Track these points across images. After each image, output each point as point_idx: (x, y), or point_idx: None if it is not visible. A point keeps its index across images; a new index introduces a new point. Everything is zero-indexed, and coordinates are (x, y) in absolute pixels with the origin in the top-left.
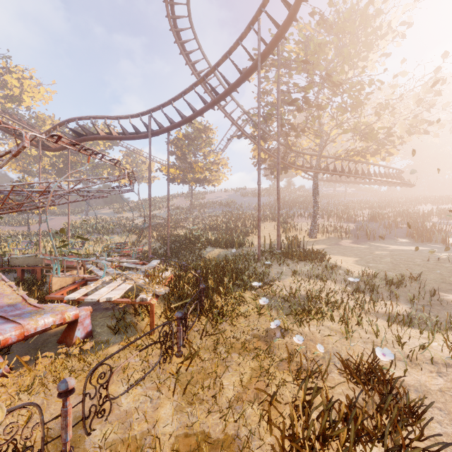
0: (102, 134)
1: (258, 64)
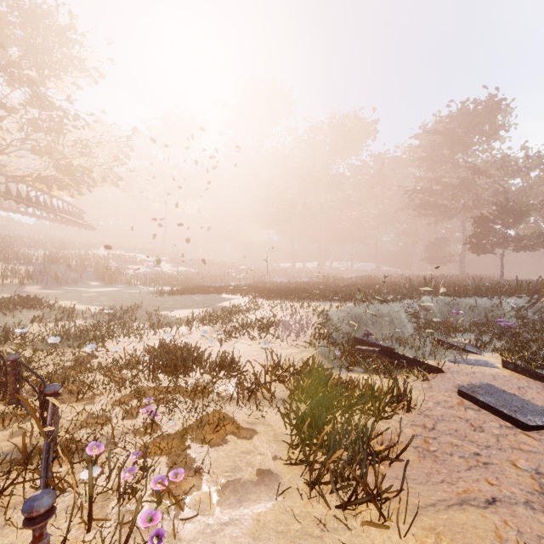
0: None
1: None
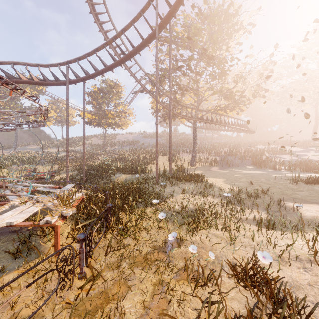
0: (24, 79)
1: (156, 32)
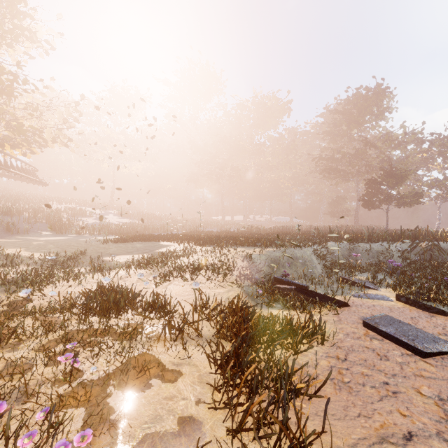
0: None
1: None
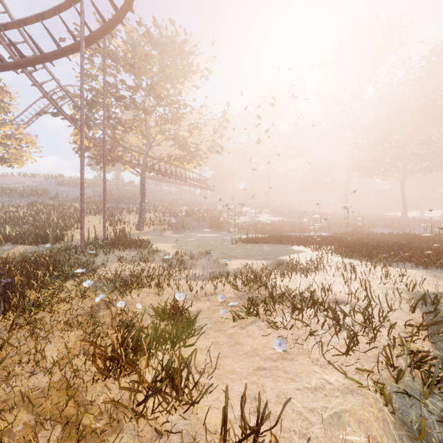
0: None
1: (82, 48)
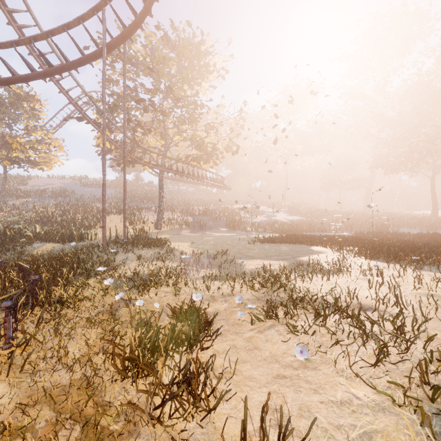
0: None
1: (103, 54)
